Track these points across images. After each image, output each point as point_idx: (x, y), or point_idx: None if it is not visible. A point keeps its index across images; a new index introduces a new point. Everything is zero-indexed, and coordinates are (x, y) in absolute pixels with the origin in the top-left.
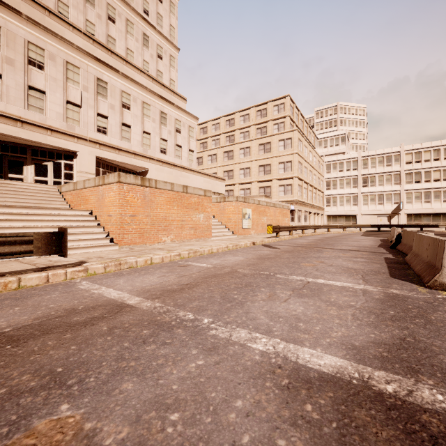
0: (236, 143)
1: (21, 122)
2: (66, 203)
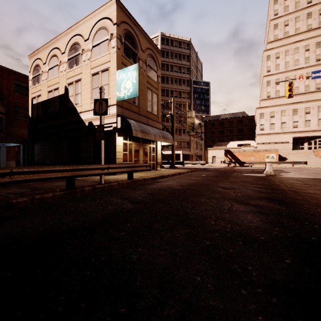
0: None
1: (303, 132)
2: (314, 154)
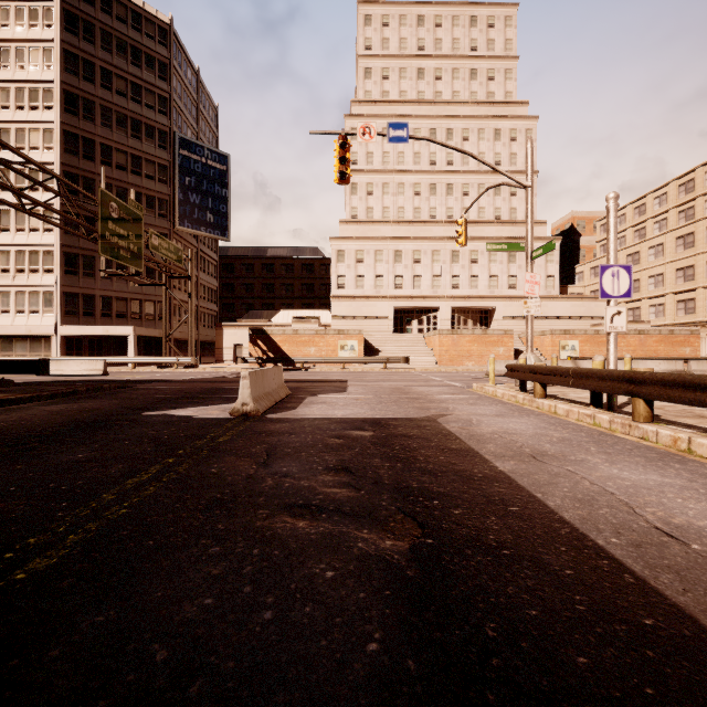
0: (643, 240)
1: (411, 298)
2: (425, 343)
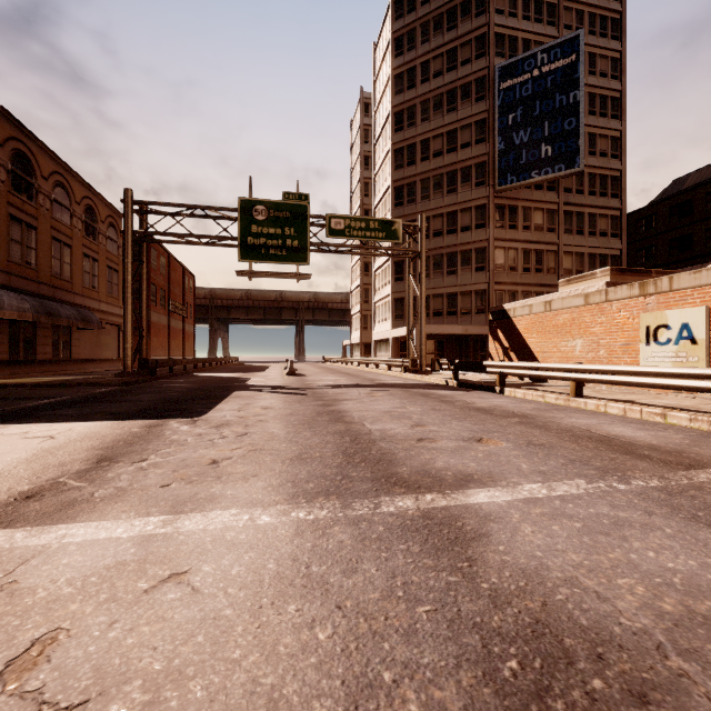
0: None
1: None
2: None
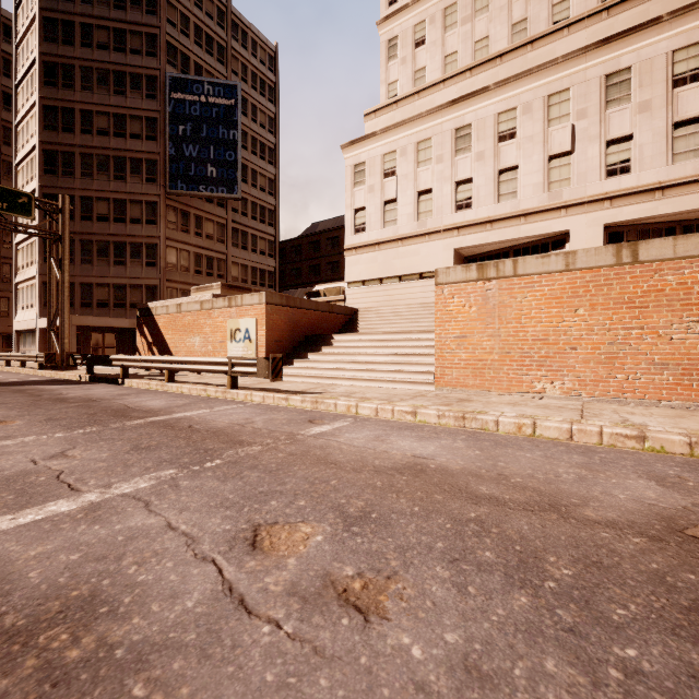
0: None
1: (490, 222)
2: None
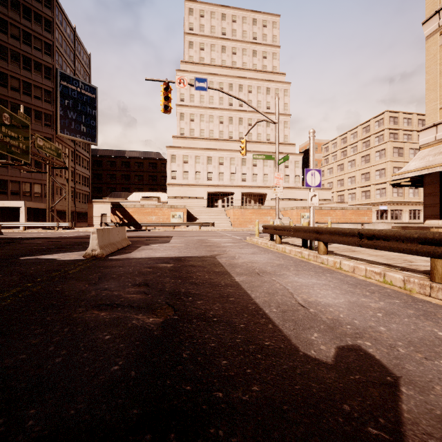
0: (345, 157)
1: (217, 186)
2: (226, 214)
